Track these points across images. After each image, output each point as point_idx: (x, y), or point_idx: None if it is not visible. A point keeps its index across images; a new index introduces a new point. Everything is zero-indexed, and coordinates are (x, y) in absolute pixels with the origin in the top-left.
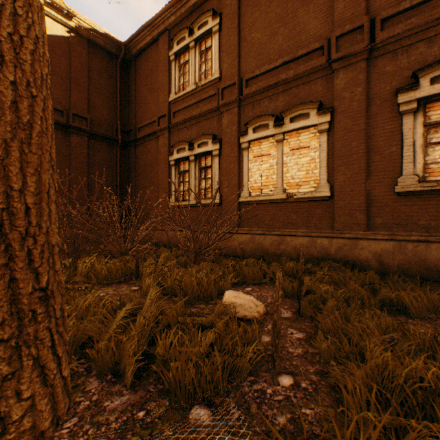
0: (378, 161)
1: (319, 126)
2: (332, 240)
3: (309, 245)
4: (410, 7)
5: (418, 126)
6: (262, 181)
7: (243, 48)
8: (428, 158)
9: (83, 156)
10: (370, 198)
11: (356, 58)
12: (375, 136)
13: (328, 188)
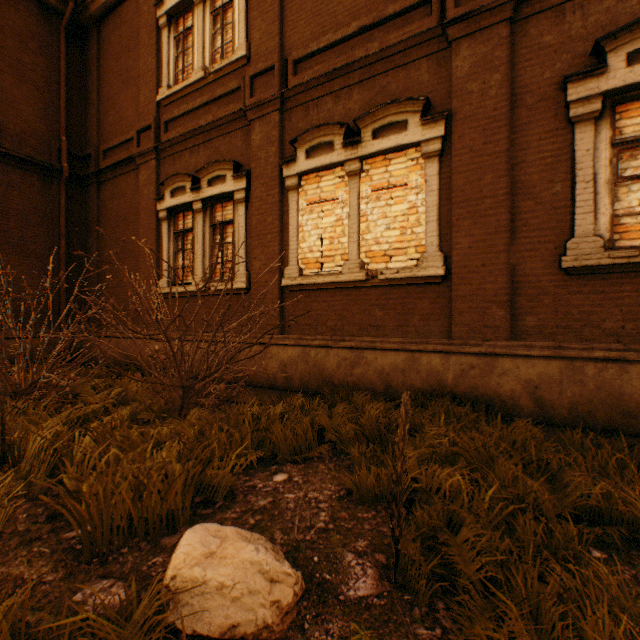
0: (530, 210)
1: (424, 145)
2: (448, 359)
3: (407, 368)
4: None
5: (602, 145)
6: (322, 248)
7: (288, 3)
8: (619, 206)
9: None
10: (515, 279)
11: (492, 17)
12: (524, 164)
13: (440, 260)
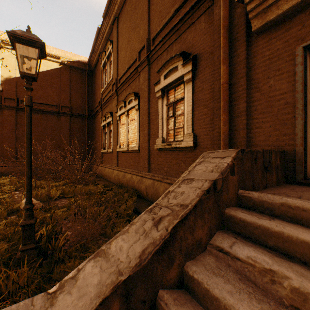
0: (153, 128)
1: (135, 106)
2: (137, 177)
3: (130, 179)
4: (161, 29)
5: (164, 106)
6: (123, 139)
7: (119, 60)
8: (170, 126)
9: (67, 126)
10: (151, 151)
11: (144, 64)
12: (152, 112)
13: (138, 144)
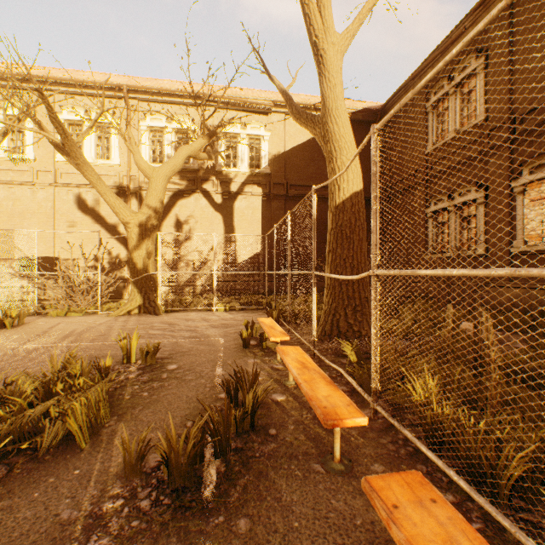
0: None
1: None
2: None
3: None
4: None
5: None
6: (542, 227)
7: (515, 80)
8: None
9: None
10: None
11: None
12: None
13: None
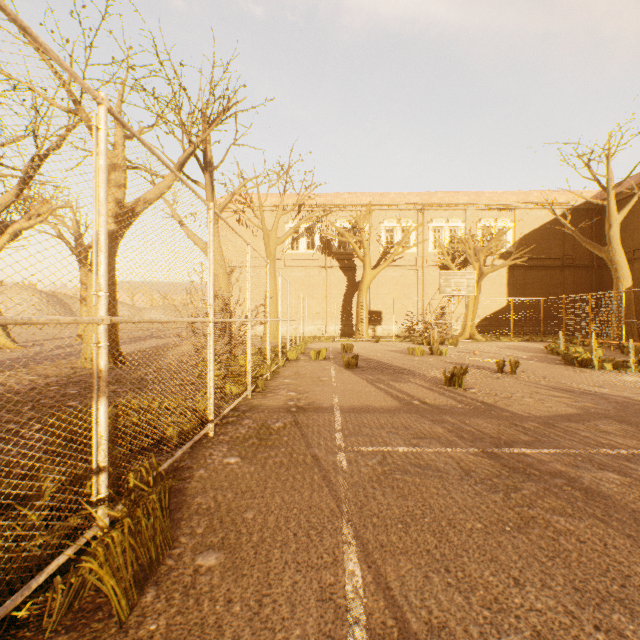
0: None
1: None
2: None
3: None
4: None
5: None
6: None
7: None
8: None
9: (569, 281)
10: None
11: None
12: None
13: None
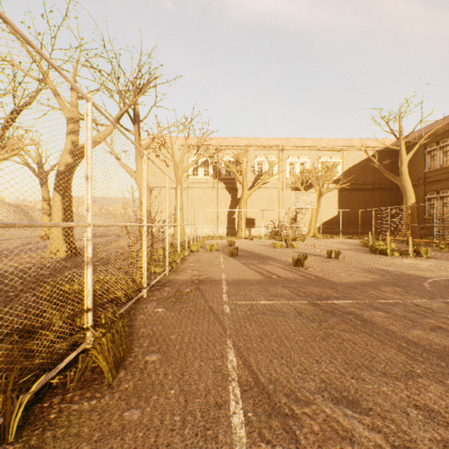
0: None
1: None
2: None
3: None
4: None
5: None
6: None
7: None
8: None
9: (378, 199)
10: None
11: None
12: None
13: None
